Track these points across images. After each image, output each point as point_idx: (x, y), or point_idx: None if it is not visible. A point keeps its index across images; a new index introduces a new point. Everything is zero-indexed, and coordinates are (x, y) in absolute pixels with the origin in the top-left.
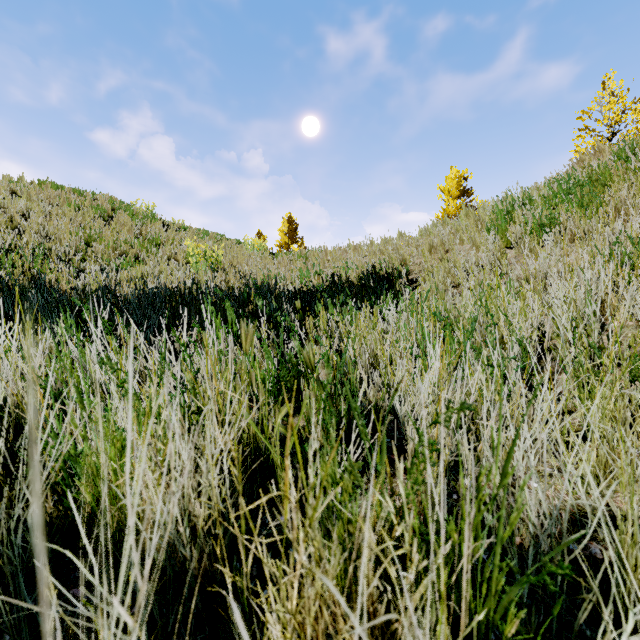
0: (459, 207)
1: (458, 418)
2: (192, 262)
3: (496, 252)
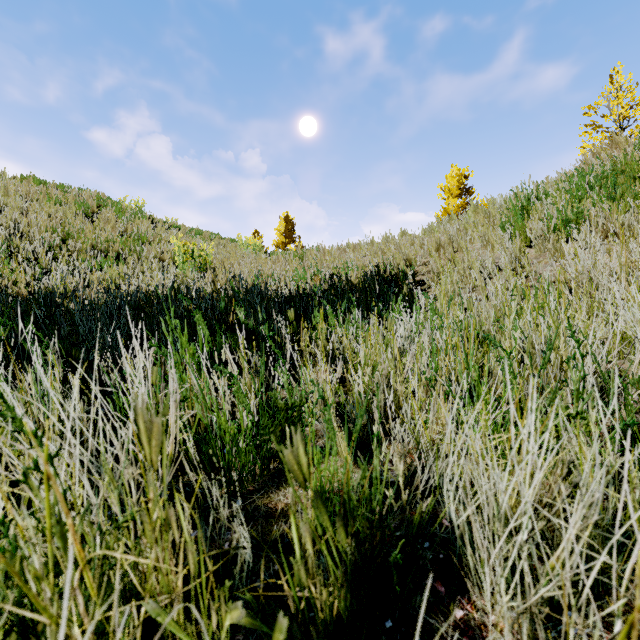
0: (460, 206)
1: None
2: (178, 262)
3: (516, 251)
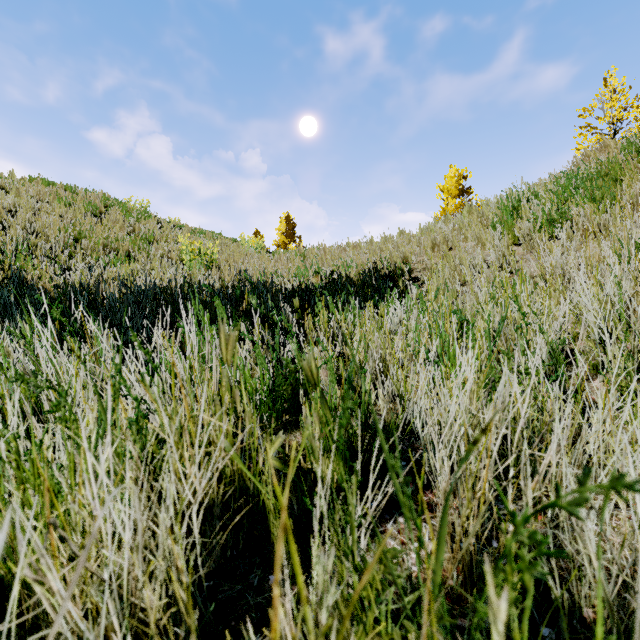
0: (458, 206)
1: (602, 507)
2: (186, 260)
3: (504, 249)
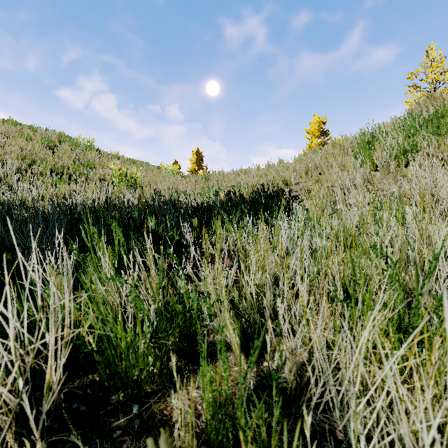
0: (320, 143)
1: None
2: (115, 182)
3: (367, 173)
